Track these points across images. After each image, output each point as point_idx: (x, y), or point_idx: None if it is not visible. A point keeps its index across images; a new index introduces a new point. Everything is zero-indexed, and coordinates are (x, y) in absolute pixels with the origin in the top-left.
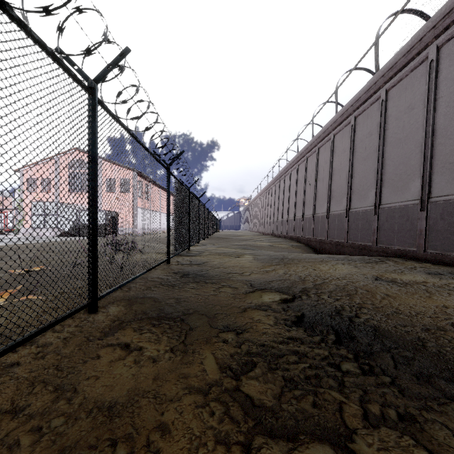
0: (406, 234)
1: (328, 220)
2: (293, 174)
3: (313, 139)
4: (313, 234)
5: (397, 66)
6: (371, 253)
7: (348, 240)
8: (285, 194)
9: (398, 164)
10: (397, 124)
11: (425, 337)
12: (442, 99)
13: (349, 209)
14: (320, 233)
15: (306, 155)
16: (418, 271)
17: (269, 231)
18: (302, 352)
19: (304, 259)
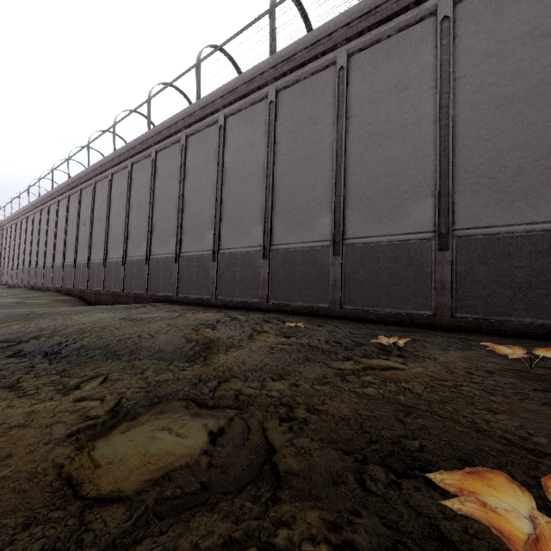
0: (167, 282)
1: (105, 268)
2: (62, 205)
3: (88, 169)
4: (89, 284)
5: (163, 134)
6: (143, 301)
7: (125, 290)
8: (50, 229)
9: (163, 220)
10: (163, 185)
11: (113, 343)
12: (188, 178)
13: (126, 257)
14: (96, 283)
15: (81, 186)
16: (163, 310)
17: (21, 282)
18: (6, 366)
19: (60, 312)
